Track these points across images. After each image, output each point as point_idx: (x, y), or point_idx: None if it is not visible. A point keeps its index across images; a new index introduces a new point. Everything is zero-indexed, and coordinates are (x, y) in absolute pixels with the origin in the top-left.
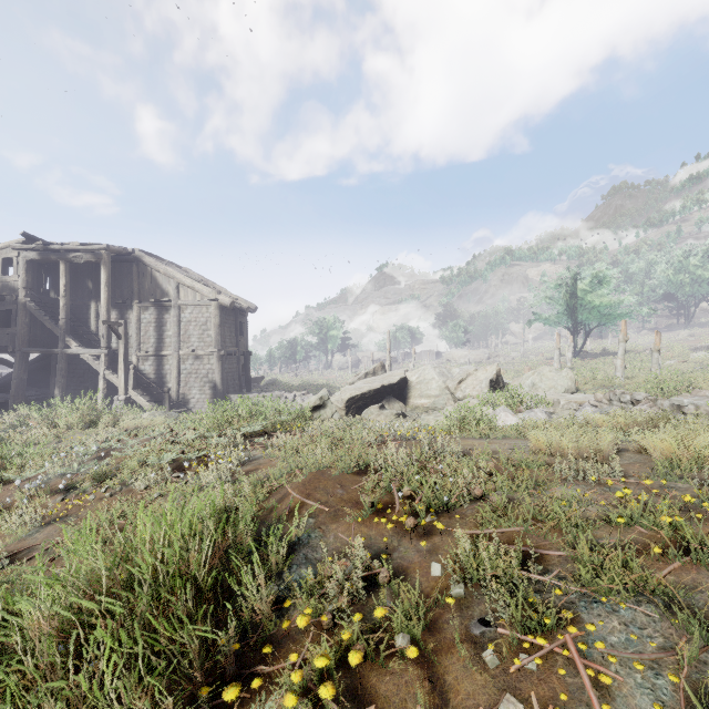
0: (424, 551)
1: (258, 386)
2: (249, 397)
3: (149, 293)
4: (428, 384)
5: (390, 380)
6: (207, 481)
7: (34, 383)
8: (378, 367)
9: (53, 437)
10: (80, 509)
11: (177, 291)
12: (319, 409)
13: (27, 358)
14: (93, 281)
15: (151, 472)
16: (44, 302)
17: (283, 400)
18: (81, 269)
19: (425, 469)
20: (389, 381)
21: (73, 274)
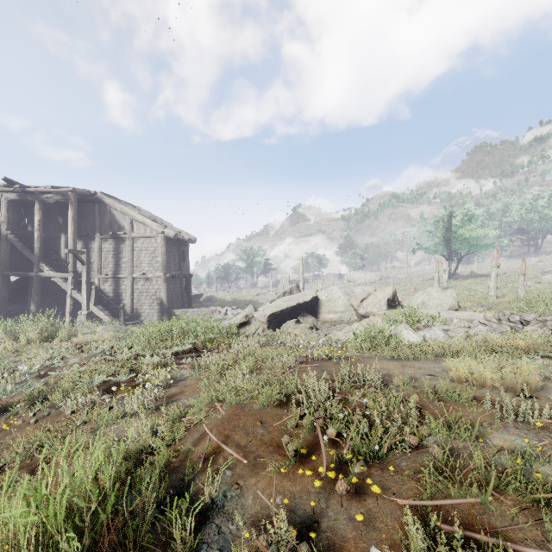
0: (360, 526)
1: (198, 301)
2: (190, 311)
3: (108, 227)
4: (335, 302)
5: (304, 299)
6: (131, 407)
7: (16, 300)
8: (294, 287)
9: (13, 350)
10: (6, 434)
11: (131, 226)
12: (245, 325)
13: (8, 280)
14: (63, 218)
15: (80, 395)
16: (23, 235)
17: (216, 314)
18: (53, 208)
19: (347, 400)
20: (303, 299)
21: (47, 211)
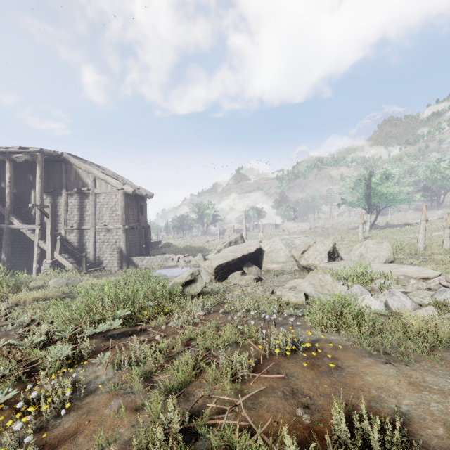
0: None
1: (157, 247)
2: (146, 259)
3: (73, 184)
4: (277, 253)
5: (249, 250)
6: None
7: None
8: (238, 237)
9: None
10: None
11: (94, 183)
12: (190, 283)
13: None
14: (33, 176)
15: None
16: None
17: (170, 261)
18: (24, 167)
19: None
20: (248, 251)
21: (19, 170)
